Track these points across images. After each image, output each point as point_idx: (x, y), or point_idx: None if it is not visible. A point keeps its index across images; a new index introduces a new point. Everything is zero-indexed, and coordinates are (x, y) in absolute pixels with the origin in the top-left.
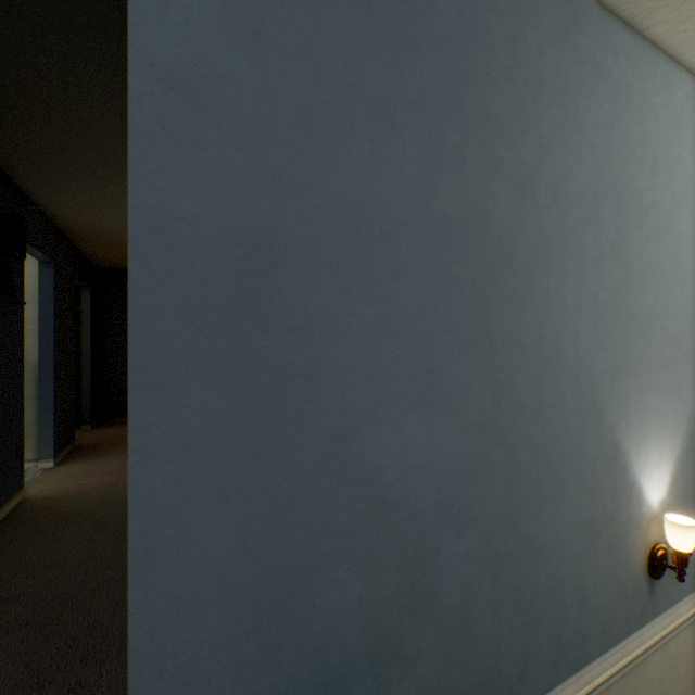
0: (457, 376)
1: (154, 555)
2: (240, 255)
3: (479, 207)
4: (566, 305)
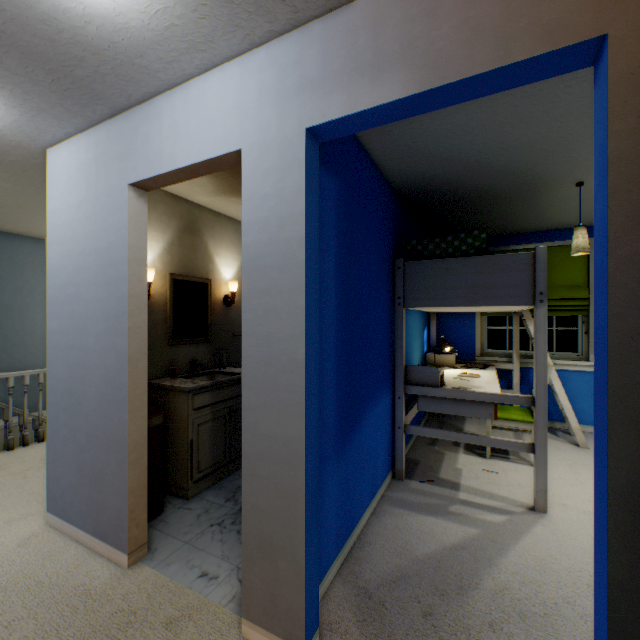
0: None
1: None
2: None
3: None
4: (38, 319)
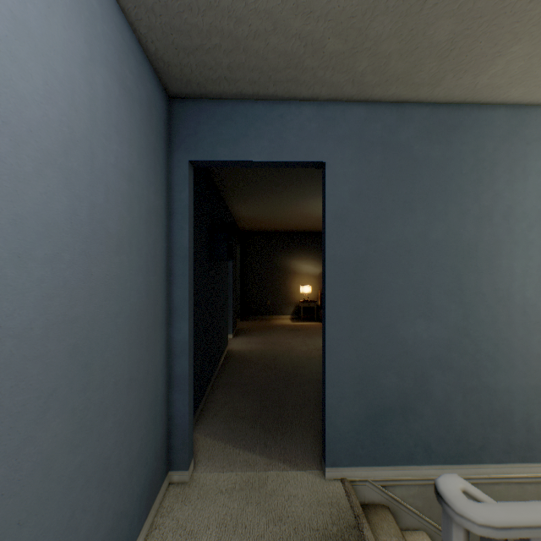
0: (442, 305)
1: (331, 352)
2: (355, 265)
3: (454, 232)
4: (514, 272)
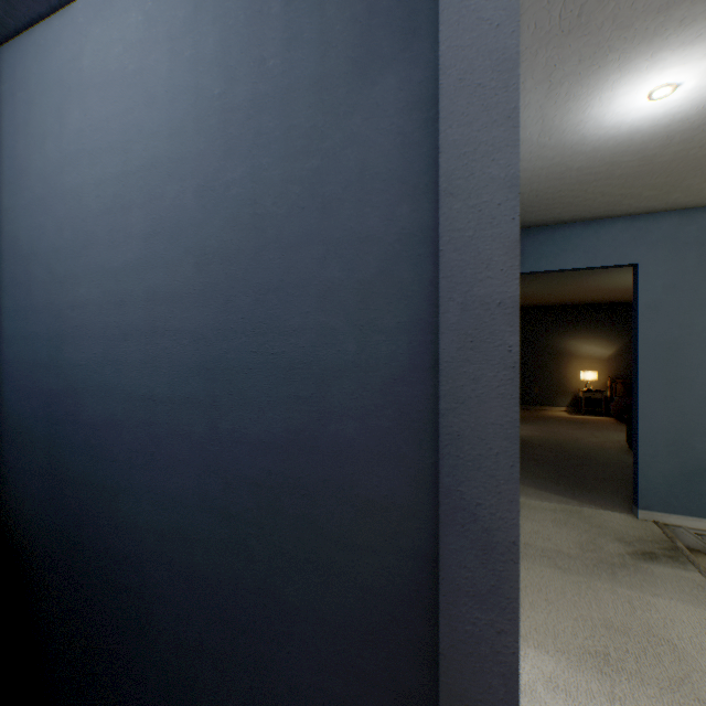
0: None
1: (643, 417)
2: (667, 347)
3: None
4: None
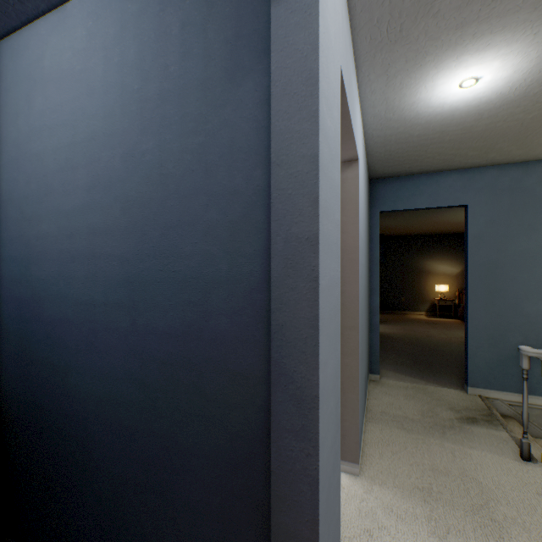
0: None
1: (471, 318)
2: (488, 266)
3: None
4: None
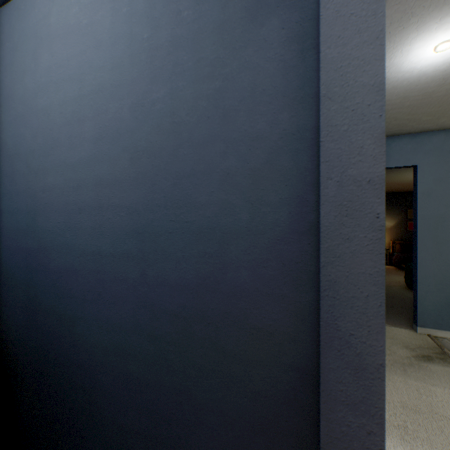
0: None
1: (420, 266)
2: (436, 220)
3: None
4: None
